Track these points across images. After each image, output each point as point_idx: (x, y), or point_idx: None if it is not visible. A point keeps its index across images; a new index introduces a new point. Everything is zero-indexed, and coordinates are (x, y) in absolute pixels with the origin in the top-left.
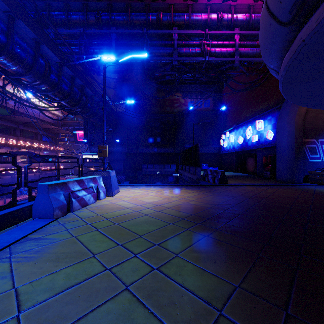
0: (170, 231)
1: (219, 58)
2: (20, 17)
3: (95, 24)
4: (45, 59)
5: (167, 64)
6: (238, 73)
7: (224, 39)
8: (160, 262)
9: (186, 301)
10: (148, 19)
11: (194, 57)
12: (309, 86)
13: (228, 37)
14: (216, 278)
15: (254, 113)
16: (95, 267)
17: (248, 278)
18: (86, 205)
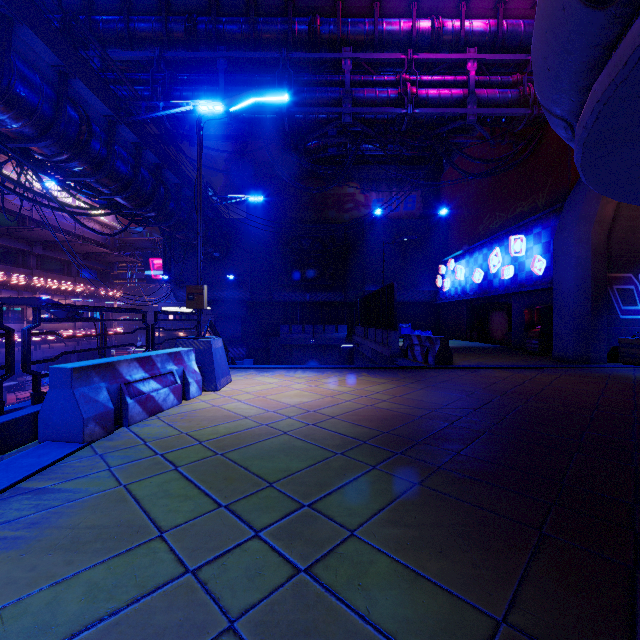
0: (336, 472)
1: (436, 110)
2: (25, 20)
3: (185, 39)
4: (80, 110)
5: (331, 121)
6: (473, 140)
7: (444, 72)
8: (314, 553)
9: None
10: (291, 30)
11: (384, 108)
12: None
13: (454, 67)
14: (447, 597)
15: (506, 221)
16: (160, 565)
17: (525, 597)
18: (159, 412)
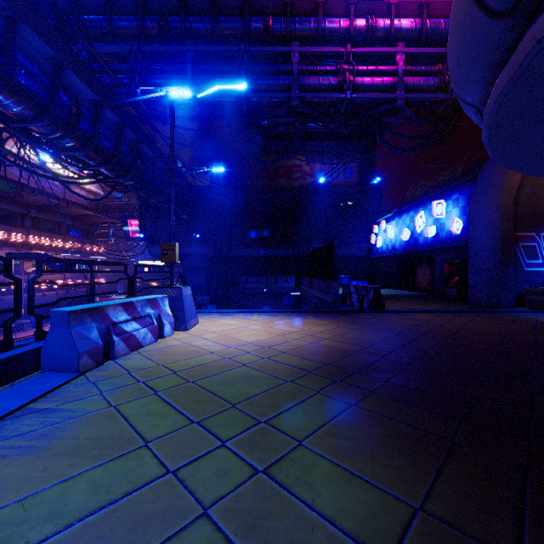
0: (287, 396)
1: (370, 95)
2: (26, 21)
3: (159, 35)
4: (71, 95)
5: (281, 104)
6: (401, 120)
7: (377, 63)
8: (270, 458)
9: (319, 541)
10: (248, 28)
11: (326, 93)
12: (537, 135)
13: (385, 58)
14: (376, 491)
15: (430, 188)
16: (147, 467)
17: (438, 491)
18: (139, 348)
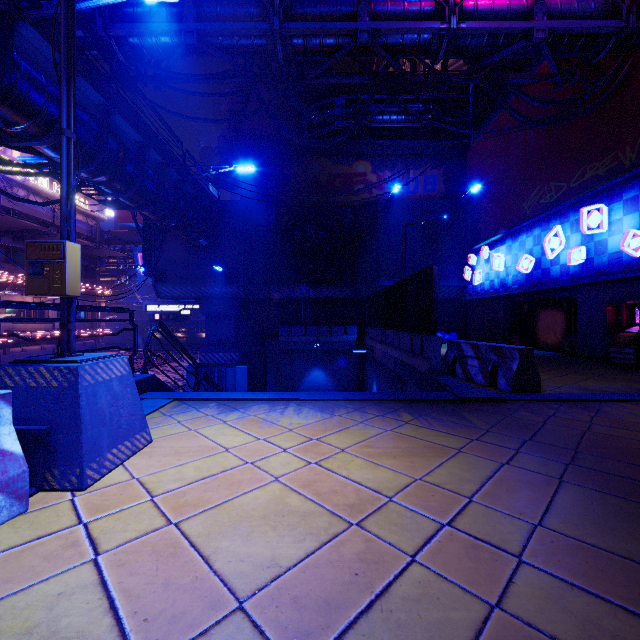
0: None
1: (489, 24)
2: None
3: None
4: None
5: (341, 47)
6: (531, 78)
7: None
8: None
9: None
10: None
11: (416, 22)
12: None
13: None
14: None
15: (568, 191)
16: None
17: None
18: None
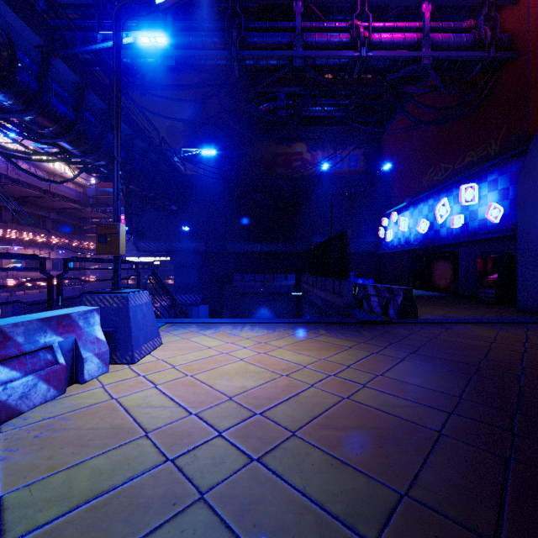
0: None
1: (389, 53)
2: None
3: None
4: (1, 32)
5: (281, 67)
6: (423, 89)
7: (395, 20)
8: None
9: None
10: None
11: (336, 51)
12: None
13: (406, 12)
14: None
15: (453, 172)
16: None
17: None
18: (10, 418)
